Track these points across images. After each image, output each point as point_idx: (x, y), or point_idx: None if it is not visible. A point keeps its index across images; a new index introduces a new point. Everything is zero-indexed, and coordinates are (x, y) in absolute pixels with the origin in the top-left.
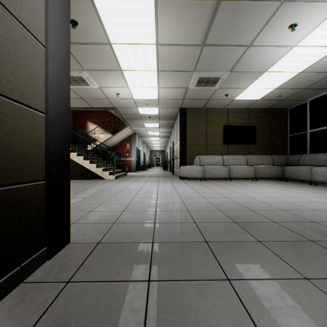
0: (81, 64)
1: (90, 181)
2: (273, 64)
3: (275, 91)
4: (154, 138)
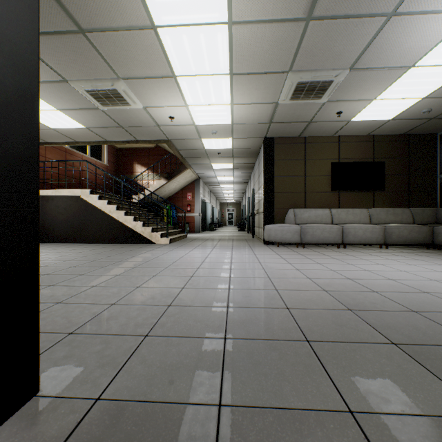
0: (113, 69)
1: (132, 246)
2: (428, 50)
3: (421, 102)
4: (226, 186)
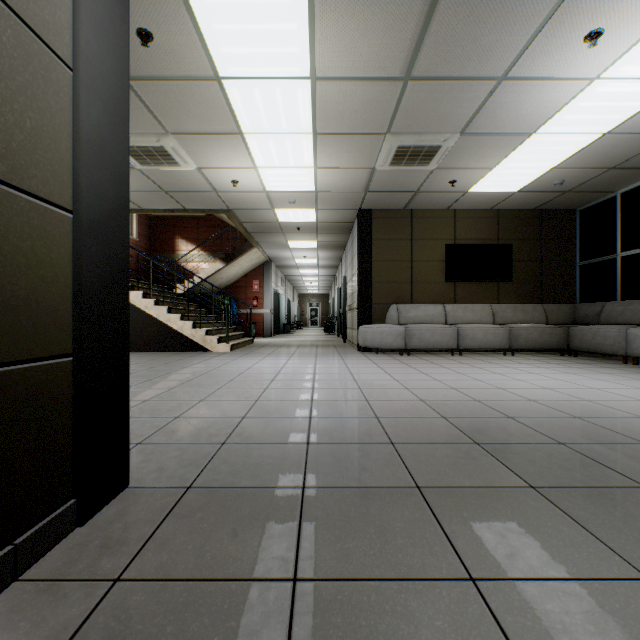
0: (161, 122)
1: (180, 355)
2: (549, 116)
3: (551, 173)
4: (307, 271)
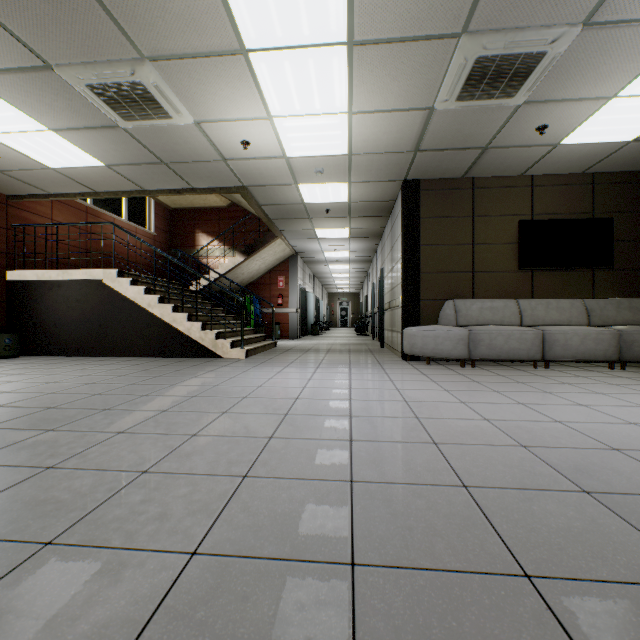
0: (130, 36)
1: (183, 364)
2: None
3: None
4: (337, 266)
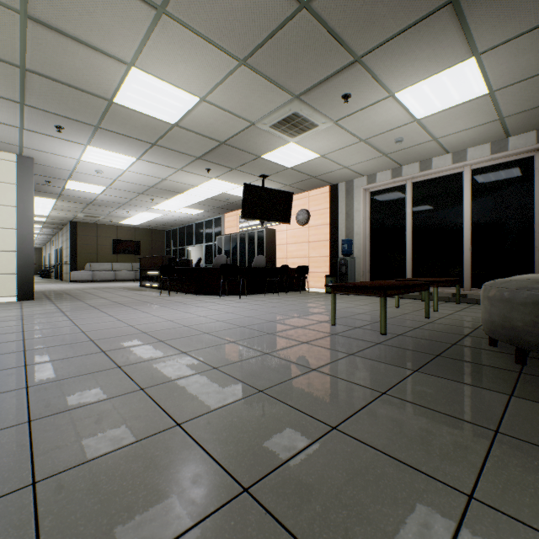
0: None
1: None
2: (131, 217)
3: (145, 223)
4: None
